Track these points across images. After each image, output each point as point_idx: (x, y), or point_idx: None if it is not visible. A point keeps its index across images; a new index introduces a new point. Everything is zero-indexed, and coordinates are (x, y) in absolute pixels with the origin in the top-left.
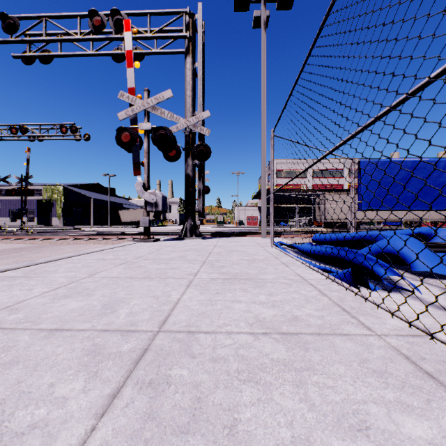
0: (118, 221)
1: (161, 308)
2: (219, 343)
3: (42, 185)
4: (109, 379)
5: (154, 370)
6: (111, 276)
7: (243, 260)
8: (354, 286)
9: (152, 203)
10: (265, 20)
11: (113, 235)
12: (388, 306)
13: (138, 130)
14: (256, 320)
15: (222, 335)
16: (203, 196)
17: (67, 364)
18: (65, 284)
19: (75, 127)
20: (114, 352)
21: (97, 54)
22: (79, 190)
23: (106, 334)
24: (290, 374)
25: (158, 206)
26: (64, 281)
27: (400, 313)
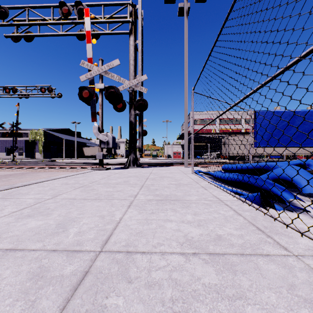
0: (82, 155)
1: (105, 227)
2: (153, 264)
3: (28, 130)
4: (45, 311)
5: (90, 298)
6: (70, 197)
7: (172, 185)
8: (262, 207)
9: (105, 142)
10: (187, 10)
11: (77, 165)
12: (297, 227)
13: (94, 89)
14: (185, 240)
15: (157, 256)
16: (142, 137)
17: (8, 291)
18: (31, 205)
19: (51, 88)
20: (56, 275)
21: (66, 34)
22: (55, 133)
23: (54, 255)
24: (224, 304)
25: (109, 144)
26: (31, 202)
27: (310, 234)
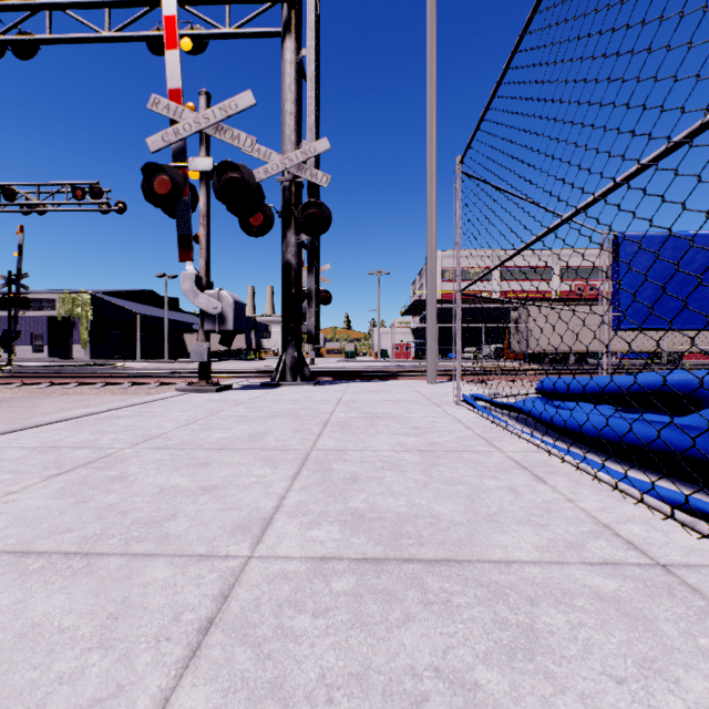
0: (182, 352)
1: None
2: None
3: (56, 293)
4: None
5: None
6: None
7: (408, 452)
8: None
9: (214, 316)
10: None
11: (151, 378)
12: None
13: (188, 173)
14: None
15: None
16: (318, 303)
17: None
18: None
19: (99, 188)
20: None
21: (119, 36)
22: (118, 301)
23: None
24: None
25: (226, 321)
26: None
27: None
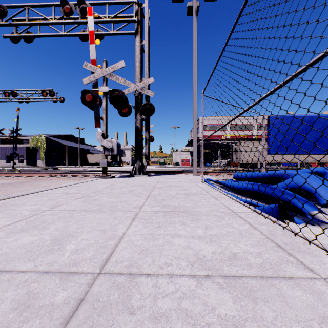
0: (86, 163)
1: (106, 243)
2: (160, 290)
3: (29, 136)
4: None
5: None
6: (69, 209)
7: (180, 194)
8: (280, 220)
9: (109, 149)
10: (196, 9)
11: (80, 173)
12: (322, 243)
13: (98, 92)
14: (196, 259)
15: (164, 279)
16: (149, 143)
17: None
18: (26, 217)
19: (53, 92)
20: (46, 304)
21: (68, 34)
22: (57, 139)
23: (45, 278)
24: None
25: (114, 151)
26: (27, 214)
27: None
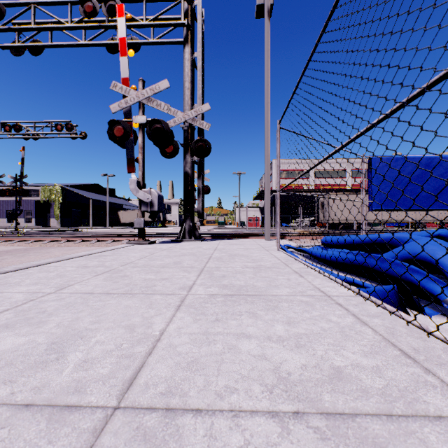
0: (117, 222)
1: (133, 350)
2: (217, 444)
3: (39, 186)
4: None
5: None
6: (84, 291)
7: (248, 268)
8: (400, 309)
9: (147, 203)
10: (268, 8)
11: (107, 237)
12: None
13: (132, 124)
14: (277, 379)
15: (224, 420)
16: (203, 195)
17: None
18: (17, 304)
19: (71, 124)
20: None
21: (90, 44)
22: (78, 191)
23: (23, 418)
24: None
25: (154, 206)
26: (19, 300)
27: None
